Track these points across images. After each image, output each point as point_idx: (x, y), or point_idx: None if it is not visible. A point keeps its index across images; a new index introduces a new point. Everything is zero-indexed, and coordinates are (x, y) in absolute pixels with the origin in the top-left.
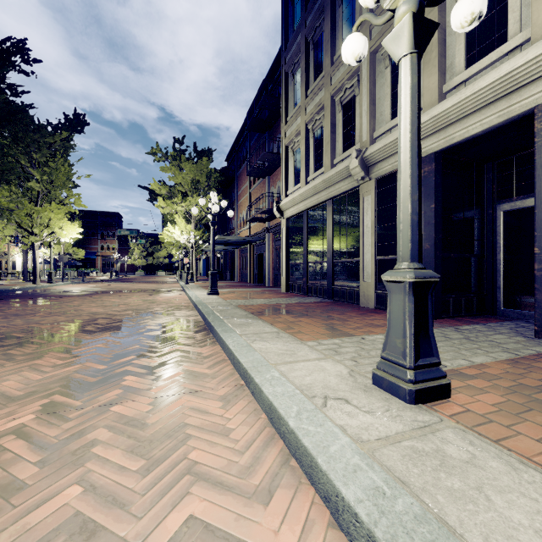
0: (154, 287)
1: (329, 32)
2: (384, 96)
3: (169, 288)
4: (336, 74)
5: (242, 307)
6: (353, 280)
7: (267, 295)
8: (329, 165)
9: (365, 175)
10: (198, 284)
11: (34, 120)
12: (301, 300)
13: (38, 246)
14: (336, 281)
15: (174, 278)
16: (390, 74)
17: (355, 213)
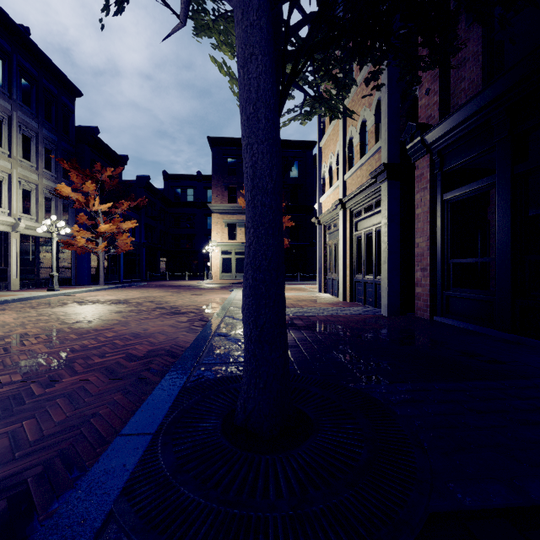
0: None
1: None
2: None
3: None
4: None
5: None
6: None
7: None
8: None
9: None
10: None
11: None
12: None
13: None
14: None
15: None
16: None
17: None
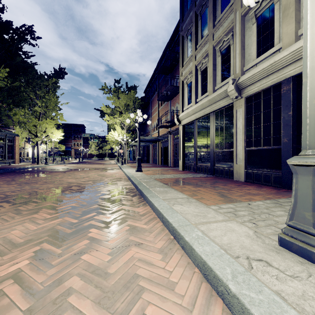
0: (103, 167)
1: (211, 7)
2: (252, 43)
3: (112, 167)
4: (217, 33)
5: (158, 180)
6: (228, 163)
7: (171, 172)
8: (212, 90)
9: (238, 95)
10: (128, 165)
11: (37, 72)
12: (194, 175)
13: (40, 143)
14: (216, 164)
15: (114, 161)
16: (256, 28)
17: (230, 120)
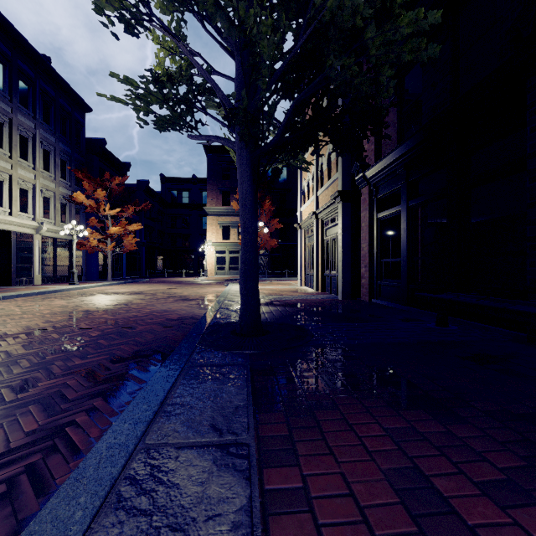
0: None
1: None
2: None
3: None
4: None
5: None
6: None
7: None
8: None
9: None
10: None
11: None
12: None
13: None
14: None
15: None
16: None
17: None
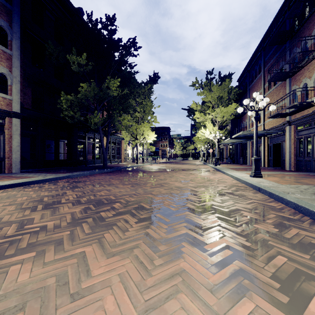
0: (195, 167)
1: None
2: None
3: (206, 168)
4: None
5: None
6: None
7: None
8: None
9: None
10: (223, 166)
11: (137, 82)
12: None
13: (138, 145)
14: None
15: (199, 161)
16: None
17: None
